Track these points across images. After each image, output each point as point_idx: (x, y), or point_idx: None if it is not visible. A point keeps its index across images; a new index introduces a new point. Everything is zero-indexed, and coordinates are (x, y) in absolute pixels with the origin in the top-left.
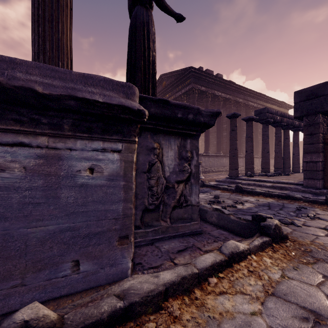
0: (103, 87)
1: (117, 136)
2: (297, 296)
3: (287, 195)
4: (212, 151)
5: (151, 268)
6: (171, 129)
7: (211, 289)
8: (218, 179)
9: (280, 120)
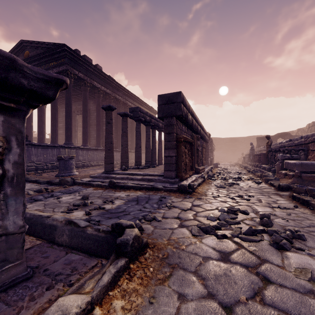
0: None
1: None
2: None
3: (152, 187)
4: (92, 144)
5: None
6: None
7: None
8: (94, 174)
9: (149, 120)
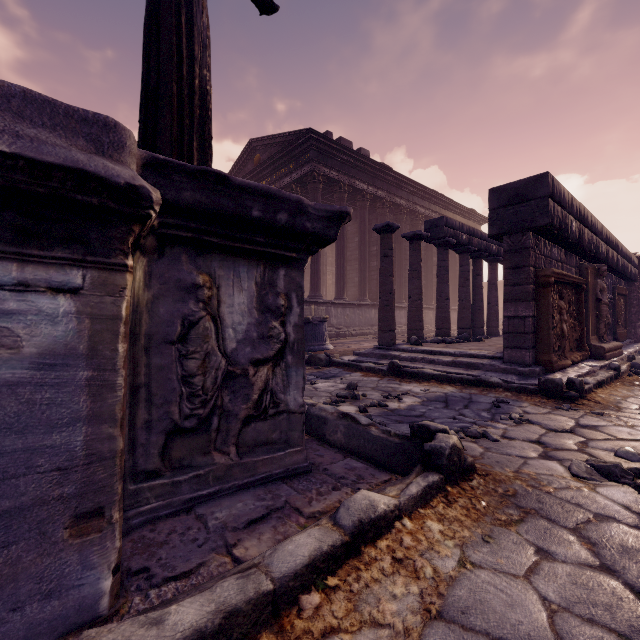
0: (20, 116)
1: (68, 250)
2: (488, 611)
3: (477, 379)
4: (351, 296)
5: (172, 580)
6: (240, 243)
7: (305, 627)
8: (360, 349)
9: (467, 242)
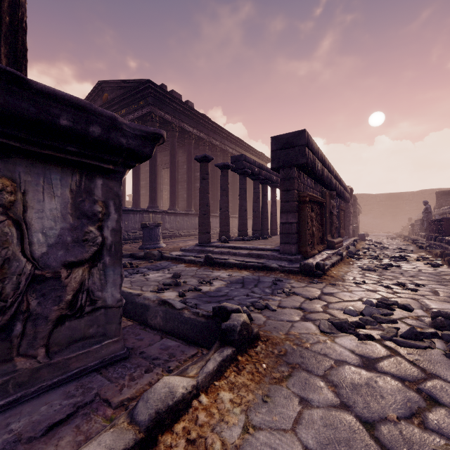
0: None
1: None
2: None
3: (263, 265)
4: (181, 207)
5: None
6: (49, 151)
7: None
8: (185, 246)
9: (258, 172)
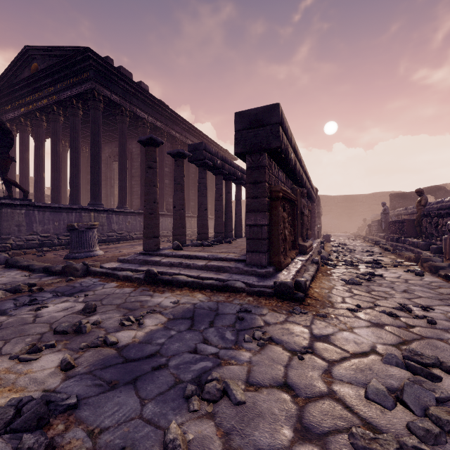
0: None
1: None
2: None
3: (224, 284)
4: (136, 206)
5: None
6: None
7: None
8: (129, 254)
9: (221, 166)
